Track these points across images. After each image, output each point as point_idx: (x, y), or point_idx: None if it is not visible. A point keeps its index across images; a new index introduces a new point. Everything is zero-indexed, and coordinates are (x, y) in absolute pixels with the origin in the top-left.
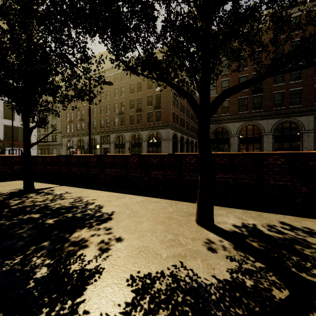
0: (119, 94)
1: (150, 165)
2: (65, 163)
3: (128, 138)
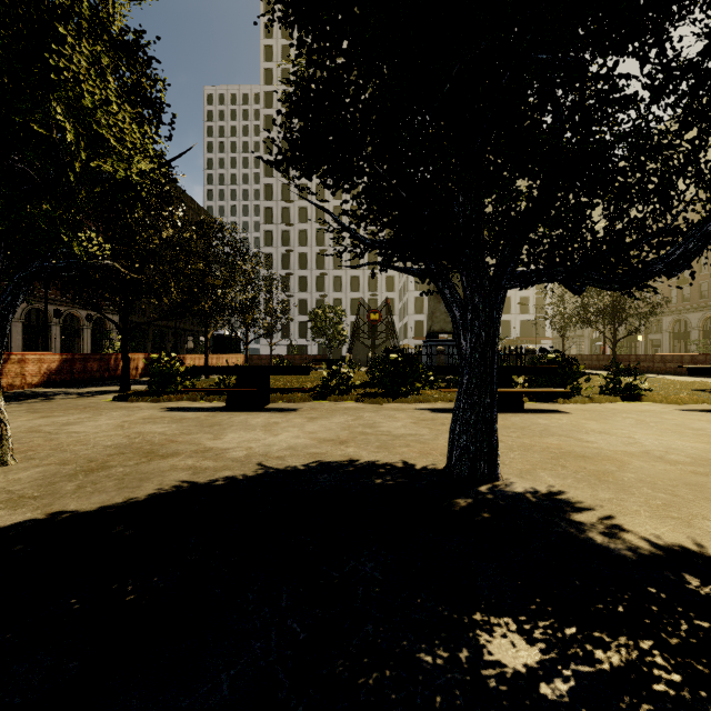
0: None
1: (618, 360)
2: (580, 359)
3: (695, 323)
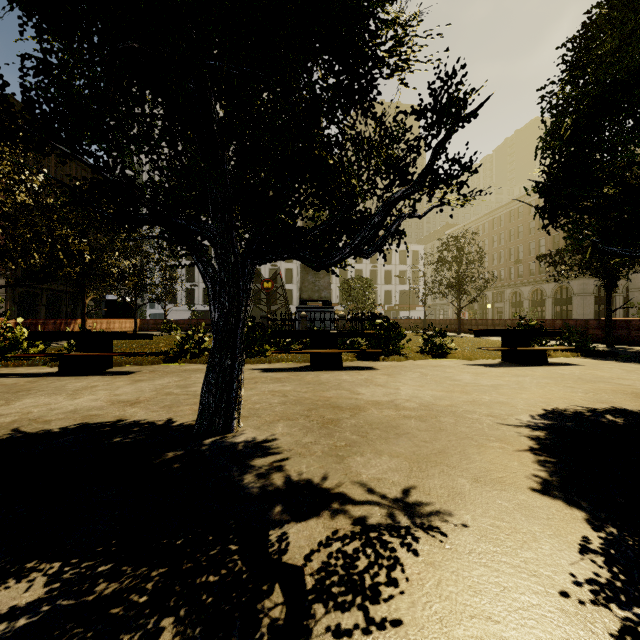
0: (515, 236)
1: (464, 324)
2: (438, 323)
3: (526, 295)
